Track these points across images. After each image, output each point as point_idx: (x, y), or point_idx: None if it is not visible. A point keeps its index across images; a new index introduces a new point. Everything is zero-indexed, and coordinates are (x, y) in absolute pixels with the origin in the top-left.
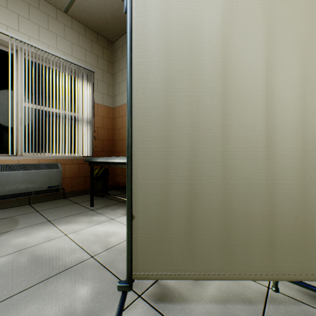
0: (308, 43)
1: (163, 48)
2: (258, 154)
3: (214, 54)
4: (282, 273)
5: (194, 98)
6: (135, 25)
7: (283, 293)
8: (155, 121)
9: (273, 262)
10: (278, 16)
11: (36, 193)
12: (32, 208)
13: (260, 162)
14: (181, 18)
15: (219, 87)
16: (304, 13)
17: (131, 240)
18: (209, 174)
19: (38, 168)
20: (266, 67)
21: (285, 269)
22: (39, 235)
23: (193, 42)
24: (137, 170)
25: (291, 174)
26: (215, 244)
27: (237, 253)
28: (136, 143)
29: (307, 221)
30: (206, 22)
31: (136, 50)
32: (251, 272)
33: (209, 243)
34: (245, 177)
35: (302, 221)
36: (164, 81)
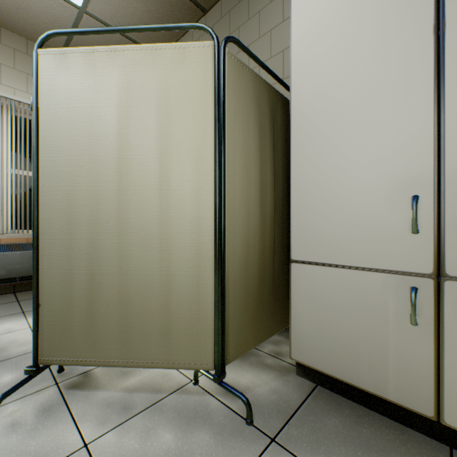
0: (203, 137)
1: (65, 145)
2: (152, 246)
3: (110, 150)
4: (178, 361)
5: (93, 192)
6: (41, 123)
7: (201, 386)
8: (59, 214)
9: (170, 351)
10: (174, 111)
11: (22, 279)
12: (15, 297)
13: (153, 253)
14: (82, 116)
15: (115, 182)
16: (198, 108)
17: (36, 327)
18: (108, 264)
19: (25, 249)
20: (160, 162)
21: (181, 358)
22: (1, 327)
23: (93, 138)
24: (43, 260)
25: (185, 265)
26: (113, 332)
27: (135, 341)
28: (42, 235)
29: (202, 311)
30: (105, 119)
31: (42, 146)
32: (149, 360)
33: (109, 331)
34: (142, 268)
35: (197, 311)
36: (66, 176)
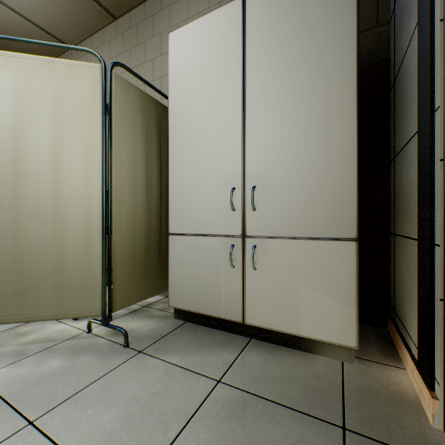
0: (92, 137)
1: None
2: (46, 221)
3: (4, 140)
4: (71, 312)
5: None
6: None
7: (93, 333)
8: None
9: (63, 305)
10: (67, 114)
11: None
12: None
13: (47, 227)
14: None
15: (9, 167)
16: (88, 114)
17: None
18: (3, 237)
19: None
20: (54, 154)
21: (73, 310)
22: None
23: None
24: None
25: (77, 236)
26: (8, 294)
27: (30, 300)
28: None
29: (92, 271)
30: None
31: None
32: (43, 314)
33: (3, 293)
34: (37, 239)
35: (87, 272)
36: None
